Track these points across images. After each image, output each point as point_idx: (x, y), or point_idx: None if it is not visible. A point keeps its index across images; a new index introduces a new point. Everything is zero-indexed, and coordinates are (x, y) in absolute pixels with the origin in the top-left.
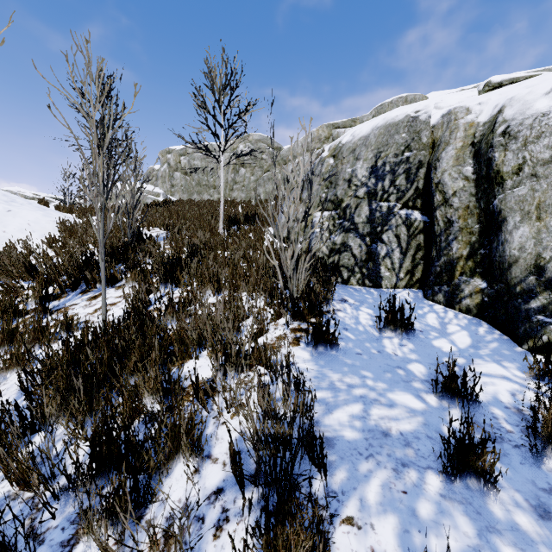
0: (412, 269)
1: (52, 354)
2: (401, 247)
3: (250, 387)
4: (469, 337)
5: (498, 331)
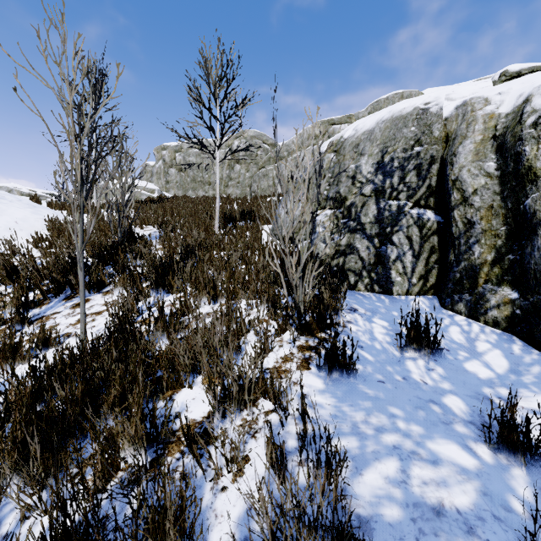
0: (426, 274)
1: (17, 384)
2: (413, 249)
3: (255, 431)
4: (505, 358)
5: (535, 350)
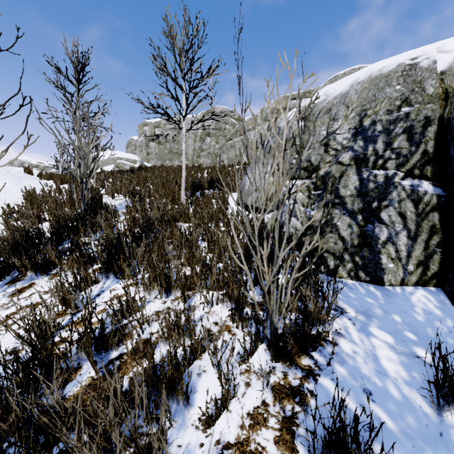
0: (426, 259)
1: None
2: (408, 229)
3: None
4: None
5: None
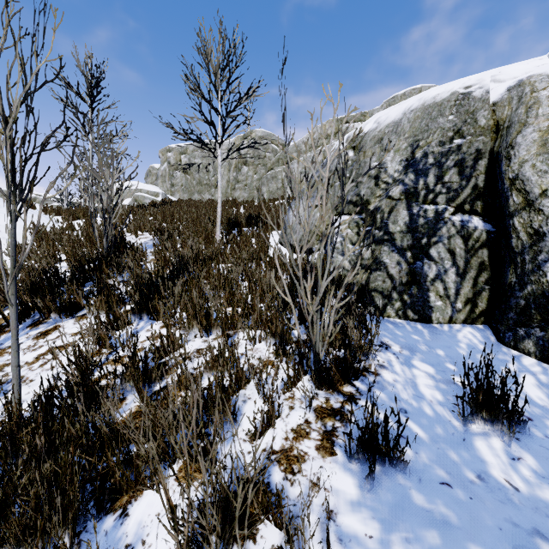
0: (474, 297)
1: None
2: (457, 266)
3: None
4: None
5: None
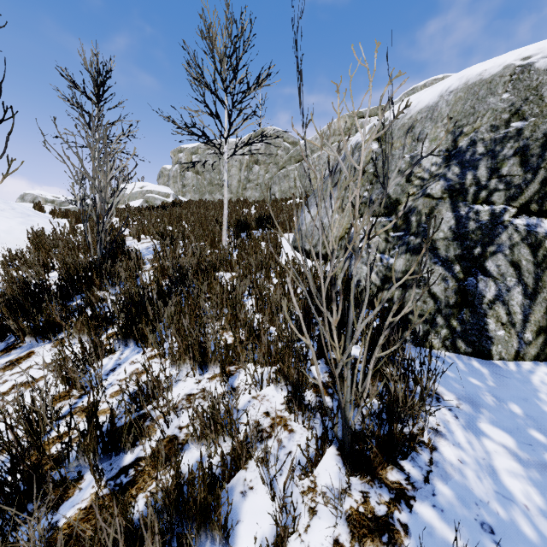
0: None
1: None
2: (524, 284)
3: None
4: None
5: None
